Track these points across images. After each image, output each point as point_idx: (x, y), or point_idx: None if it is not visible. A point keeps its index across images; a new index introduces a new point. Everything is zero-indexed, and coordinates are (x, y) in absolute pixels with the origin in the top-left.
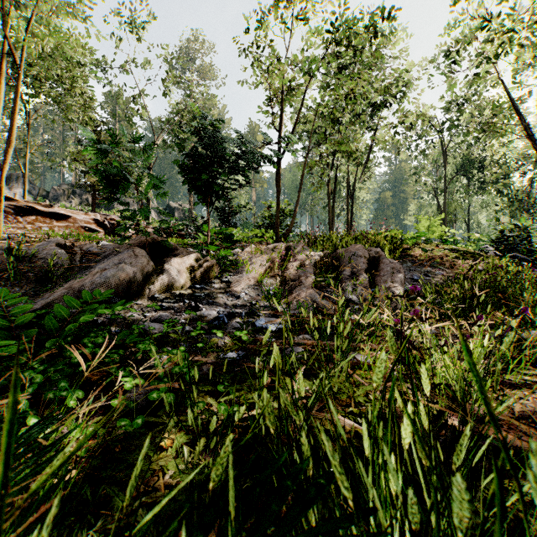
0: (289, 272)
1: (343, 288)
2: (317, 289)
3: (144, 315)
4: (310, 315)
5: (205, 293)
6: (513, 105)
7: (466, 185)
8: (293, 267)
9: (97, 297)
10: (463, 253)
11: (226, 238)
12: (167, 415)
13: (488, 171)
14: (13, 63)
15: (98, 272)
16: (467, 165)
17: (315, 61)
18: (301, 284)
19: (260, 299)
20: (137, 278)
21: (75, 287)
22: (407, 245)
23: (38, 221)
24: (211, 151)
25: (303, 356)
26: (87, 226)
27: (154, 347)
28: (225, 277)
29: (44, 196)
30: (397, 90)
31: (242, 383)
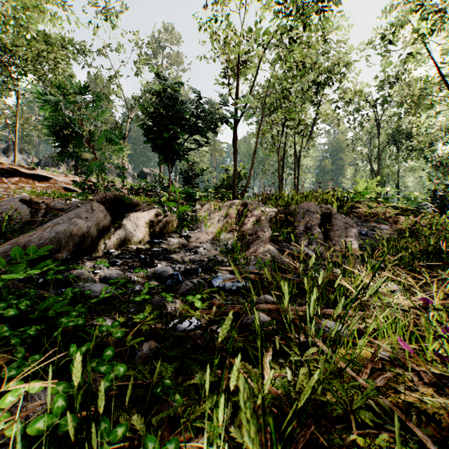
0: (246, 227)
1: (298, 242)
2: (274, 244)
3: (94, 272)
4: (286, 288)
5: (163, 247)
6: (443, 79)
7: (395, 153)
8: (249, 222)
9: (31, 255)
10: (404, 210)
11: (188, 197)
12: (69, 445)
13: (416, 140)
14: (4, 46)
15: (50, 226)
16: (397, 136)
17: (269, 32)
18: (258, 238)
19: (218, 254)
20: (91, 233)
21: (23, 242)
22: (351, 203)
23: (21, 182)
24: (172, 112)
25: (268, 329)
26: (67, 186)
27: (82, 321)
28: (184, 231)
29: (36, 163)
30: (338, 69)
31: (189, 380)
